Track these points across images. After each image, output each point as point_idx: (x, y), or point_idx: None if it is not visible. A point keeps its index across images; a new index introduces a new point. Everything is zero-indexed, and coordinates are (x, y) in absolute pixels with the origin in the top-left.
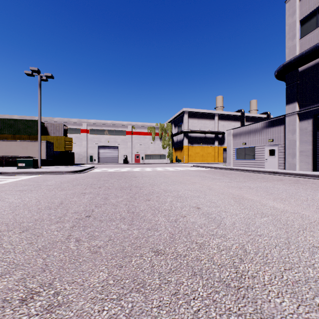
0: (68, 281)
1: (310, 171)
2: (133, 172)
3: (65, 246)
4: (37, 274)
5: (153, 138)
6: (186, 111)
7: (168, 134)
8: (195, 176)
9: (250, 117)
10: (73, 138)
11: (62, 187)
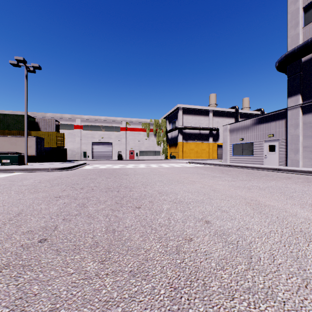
0: None
1: None
2: (126, 169)
3: None
4: None
5: (148, 134)
6: (181, 107)
7: (163, 130)
8: (193, 173)
9: (244, 114)
10: (66, 134)
11: (37, 188)
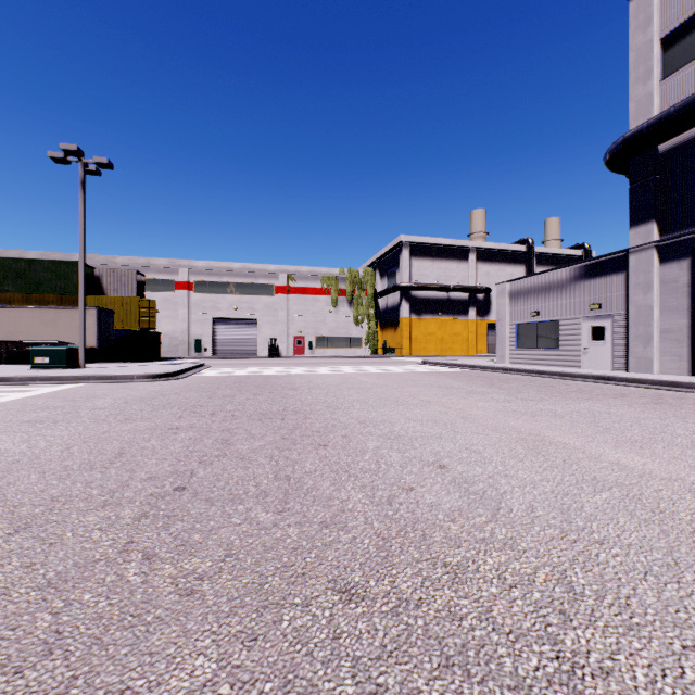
0: (109, 687)
1: (685, 374)
2: (290, 376)
3: (114, 574)
4: (28, 665)
5: (335, 301)
6: (407, 242)
7: (367, 292)
8: (429, 386)
9: (547, 255)
10: (157, 302)
11: (127, 413)
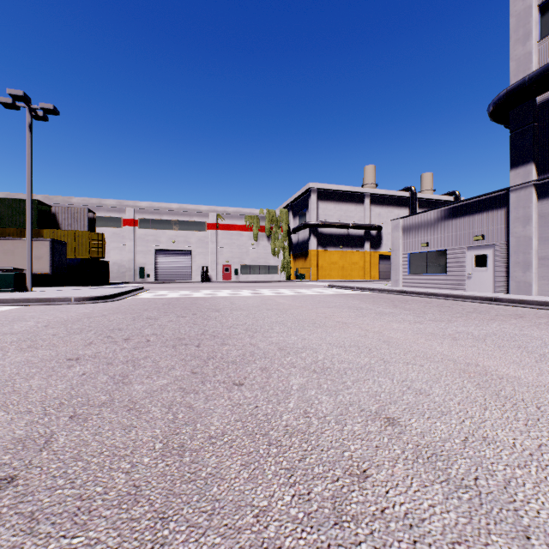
0: None
1: None
2: (216, 298)
3: None
4: None
5: (256, 236)
6: (314, 188)
7: (283, 229)
8: (340, 307)
9: (426, 200)
10: (107, 236)
11: (36, 339)
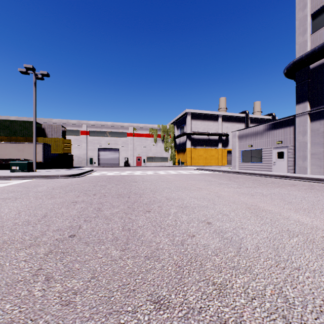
0: None
1: (323, 175)
2: (134, 175)
3: (26, 290)
4: None
5: (155, 140)
6: (189, 112)
7: (171, 136)
8: (200, 180)
9: (255, 118)
10: (72, 140)
11: (52, 194)
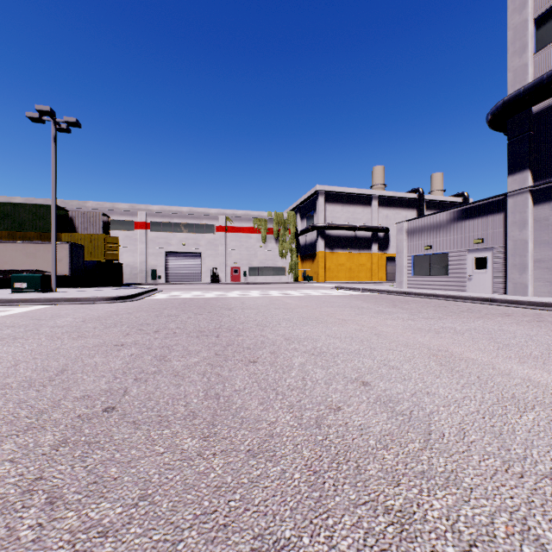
0: None
1: None
2: (227, 299)
3: (4, 528)
4: None
5: (264, 238)
6: (322, 191)
7: (290, 231)
8: (342, 306)
9: (434, 202)
10: (120, 239)
11: (81, 331)
